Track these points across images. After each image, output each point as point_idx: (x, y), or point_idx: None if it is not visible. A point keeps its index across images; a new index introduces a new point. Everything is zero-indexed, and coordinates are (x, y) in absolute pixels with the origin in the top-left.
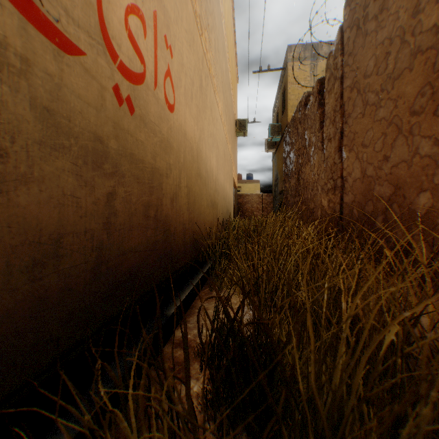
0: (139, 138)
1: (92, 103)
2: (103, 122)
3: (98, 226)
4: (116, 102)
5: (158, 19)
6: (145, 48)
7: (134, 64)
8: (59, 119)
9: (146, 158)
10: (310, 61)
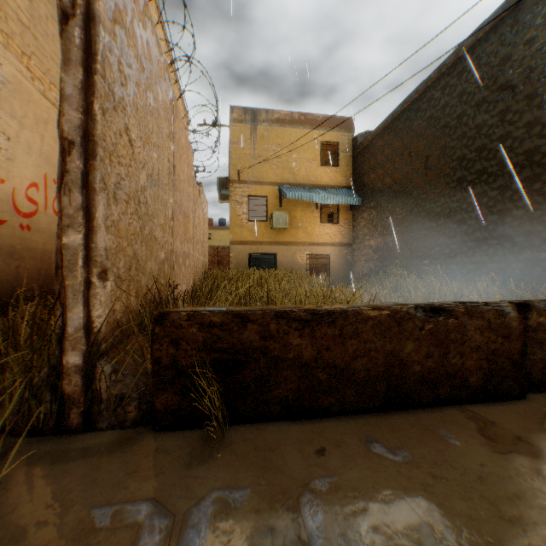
0: (35, 239)
1: (11, 235)
2: (16, 240)
3: (14, 279)
4: (22, 229)
5: (49, 173)
6: (39, 195)
7: (32, 208)
8: (0, 246)
9: (40, 247)
10: (250, 124)
